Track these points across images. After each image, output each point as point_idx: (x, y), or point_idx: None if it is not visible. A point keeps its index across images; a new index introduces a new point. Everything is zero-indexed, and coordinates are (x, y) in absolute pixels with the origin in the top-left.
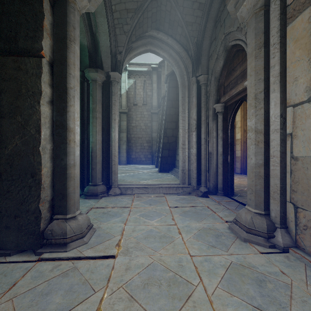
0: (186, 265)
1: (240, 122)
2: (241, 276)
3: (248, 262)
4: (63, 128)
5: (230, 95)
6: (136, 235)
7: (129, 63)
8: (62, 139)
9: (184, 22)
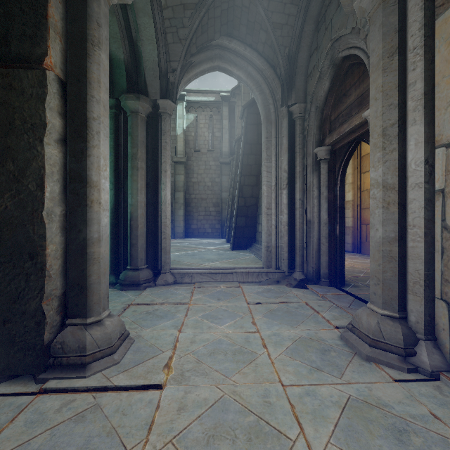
0: (276, 402)
1: (352, 175)
2: (367, 422)
3: (376, 397)
4: (81, 182)
5: (339, 133)
6: (196, 350)
7: (188, 90)
8: (80, 199)
9: (270, 23)
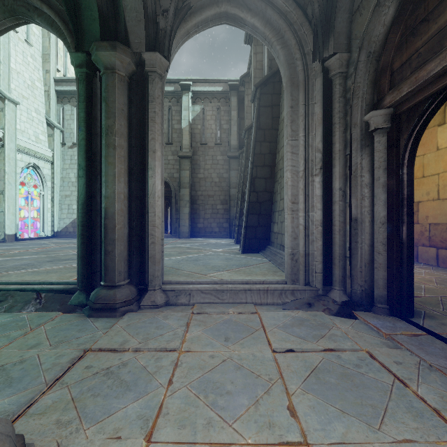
0: None
1: None
2: None
3: None
4: None
5: (417, 81)
6: None
7: (194, 80)
8: None
9: None
